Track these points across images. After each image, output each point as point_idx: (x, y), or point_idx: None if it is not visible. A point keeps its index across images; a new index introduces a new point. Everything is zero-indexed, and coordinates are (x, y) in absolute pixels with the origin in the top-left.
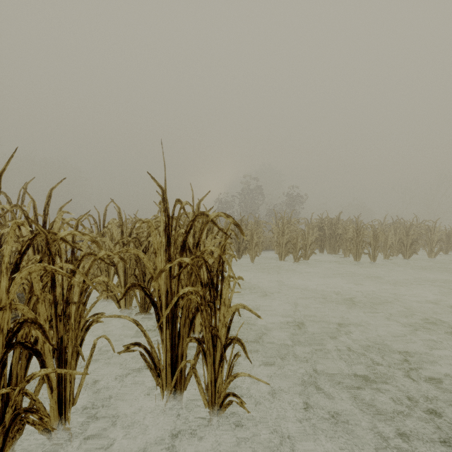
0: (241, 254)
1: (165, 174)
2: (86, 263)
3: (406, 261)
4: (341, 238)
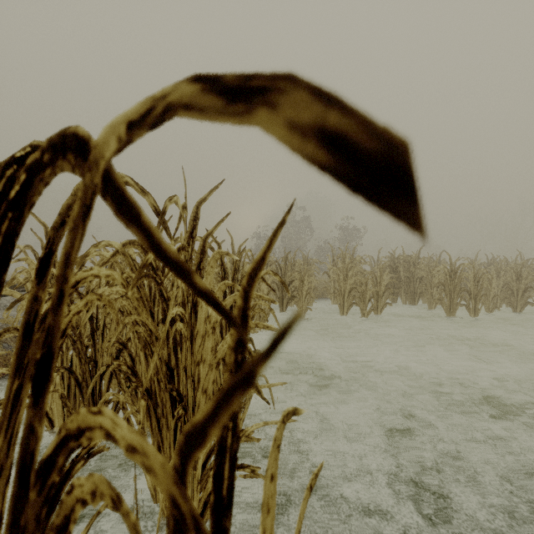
0: (286, 306)
1: None
2: None
3: (516, 315)
4: (421, 282)
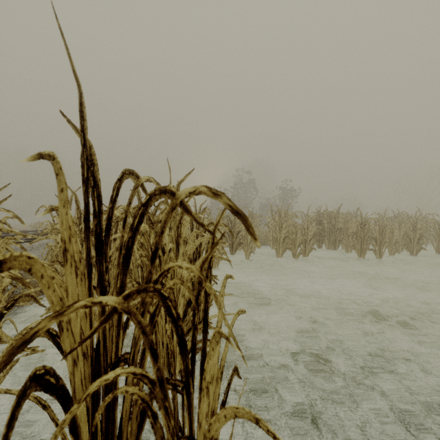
0: (235, 250)
1: (83, 106)
2: (17, 272)
3: (413, 258)
4: (341, 232)
